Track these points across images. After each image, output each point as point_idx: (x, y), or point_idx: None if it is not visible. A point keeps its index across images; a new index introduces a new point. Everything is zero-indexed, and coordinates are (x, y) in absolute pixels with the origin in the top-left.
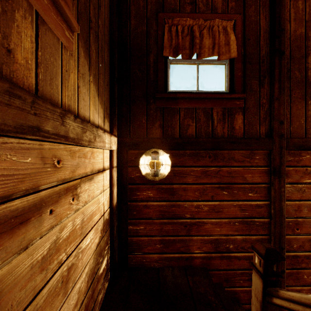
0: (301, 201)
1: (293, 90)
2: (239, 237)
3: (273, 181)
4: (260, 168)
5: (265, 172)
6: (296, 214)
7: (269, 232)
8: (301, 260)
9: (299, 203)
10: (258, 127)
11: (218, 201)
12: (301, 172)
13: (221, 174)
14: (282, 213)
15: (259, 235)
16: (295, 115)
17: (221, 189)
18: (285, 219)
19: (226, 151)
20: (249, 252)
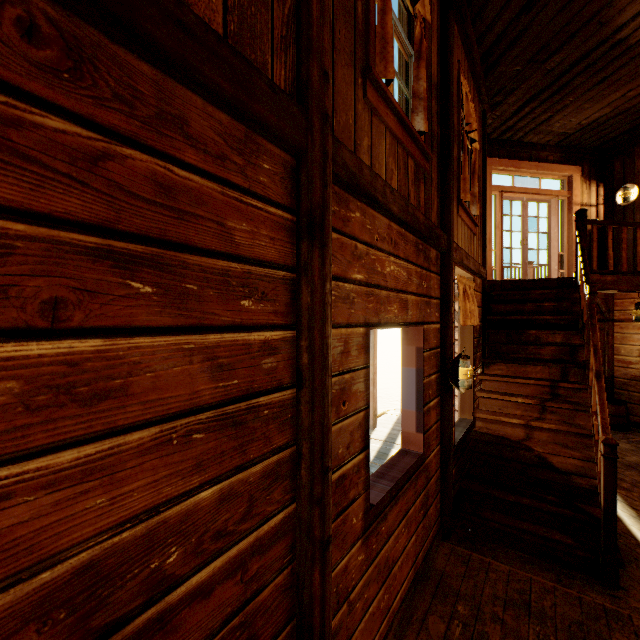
0: (349, 327)
1: (338, 20)
2: (207, 496)
3: (308, 258)
4: (275, 212)
5: (285, 229)
6: (342, 363)
7: (297, 432)
8: (349, 482)
9: (346, 334)
10: (270, 55)
11: (102, 334)
12: (349, 252)
13: (118, 181)
14: (328, 359)
15: (272, 454)
16: (341, 93)
17: (118, 267)
18: (331, 378)
19: (149, 71)
20: (242, 537)
